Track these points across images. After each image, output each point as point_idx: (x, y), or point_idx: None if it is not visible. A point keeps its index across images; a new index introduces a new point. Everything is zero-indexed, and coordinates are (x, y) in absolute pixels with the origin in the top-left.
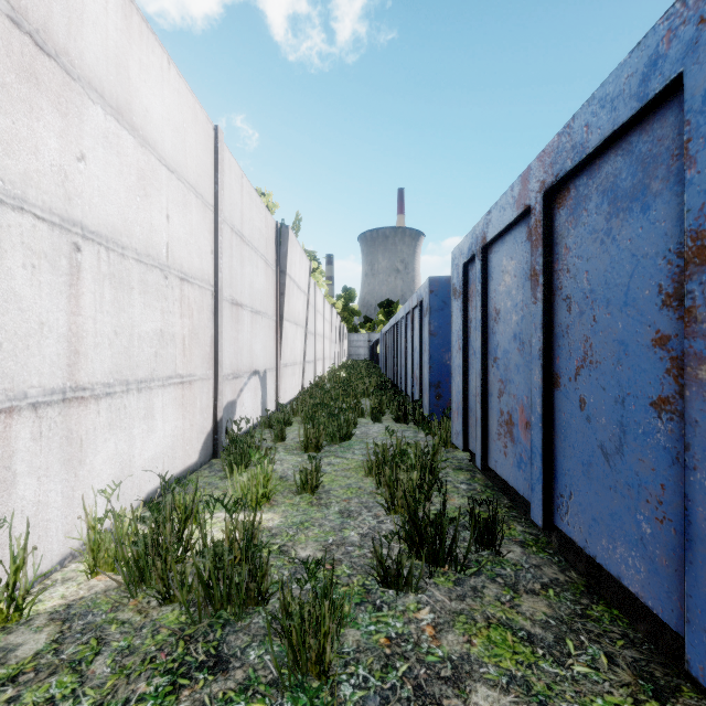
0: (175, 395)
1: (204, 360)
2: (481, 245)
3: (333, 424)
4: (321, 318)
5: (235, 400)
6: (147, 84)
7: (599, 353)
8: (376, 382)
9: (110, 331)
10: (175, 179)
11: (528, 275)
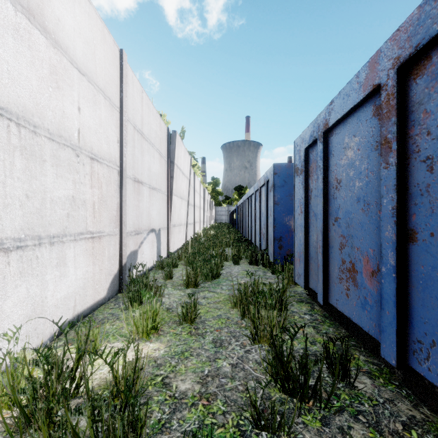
0: (86, 247)
1: (111, 220)
2: (323, 130)
3: (207, 266)
4: (198, 195)
5: (137, 250)
6: None
7: None
8: (234, 237)
9: (21, 194)
10: (86, 81)
11: (375, 146)
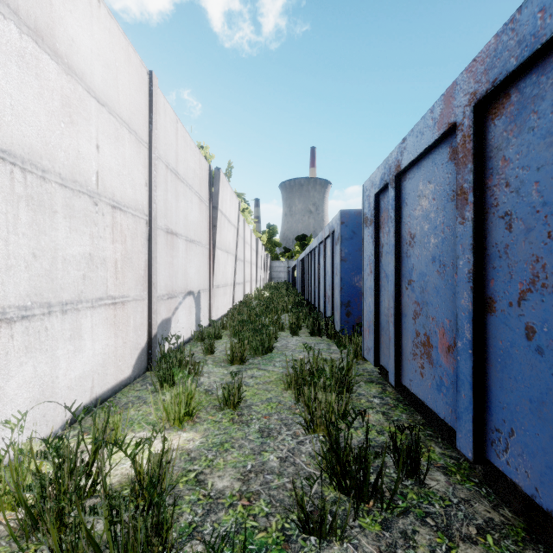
0: (107, 315)
1: (138, 282)
2: (395, 173)
3: (257, 338)
4: (249, 248)
5: (170, 318)
6: (73, 15)
7: None
8: (294, 300)
9: (27, 253)
10: (106, 112)
11: (451, 196)
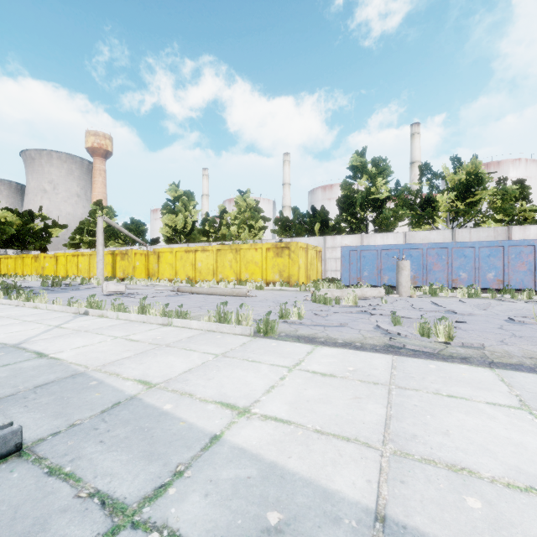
0: None
1: None
2: None
3: None
4: None
5: None
6: None
7: None
8: None
9: None
10: None
11: None
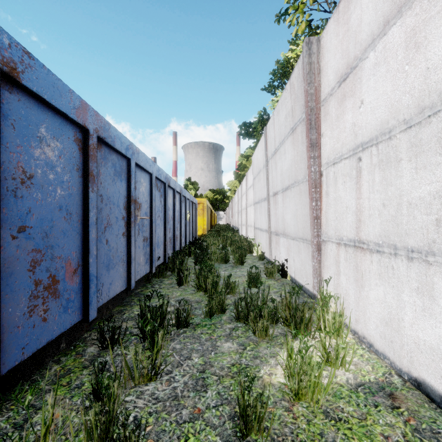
0: None
1: None
2: (3, 66)
3: None
4: None
5: None
6: None
7: (112, 221)
8: None
9: (380, 204)
10: None
11: (77, 167)
